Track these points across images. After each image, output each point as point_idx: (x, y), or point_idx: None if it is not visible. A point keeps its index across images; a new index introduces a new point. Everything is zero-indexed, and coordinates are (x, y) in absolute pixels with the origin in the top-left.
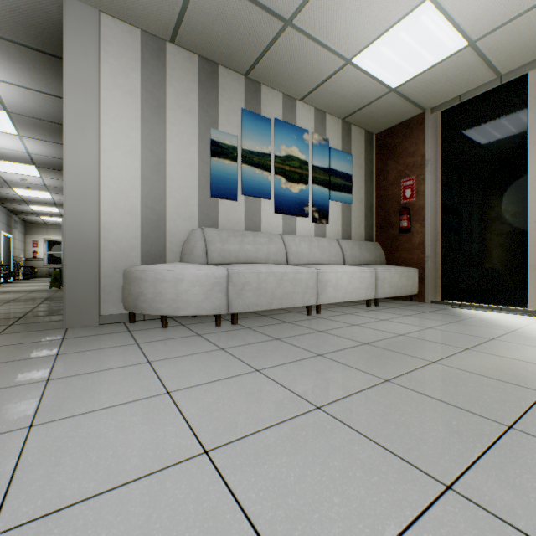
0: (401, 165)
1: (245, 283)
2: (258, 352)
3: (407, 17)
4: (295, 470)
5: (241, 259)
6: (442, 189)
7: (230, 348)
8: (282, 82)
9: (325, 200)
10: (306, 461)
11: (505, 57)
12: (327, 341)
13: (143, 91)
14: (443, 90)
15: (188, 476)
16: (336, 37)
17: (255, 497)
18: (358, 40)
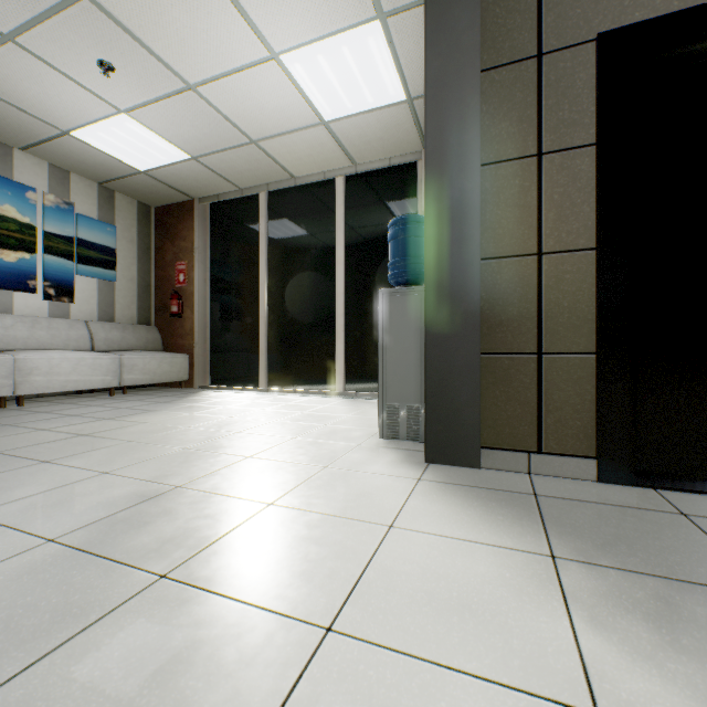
0: (177, 247)
1: None
2: None
3: (111, 118)
4: None
5: None
6: (211, 278)
7: None
8: None
9: (68, 274)
10: None
11: (234, 176)
12: None
13: None
14: (198, 186)
15: None
16: (33, 107)
17: None
18: (66, 119)
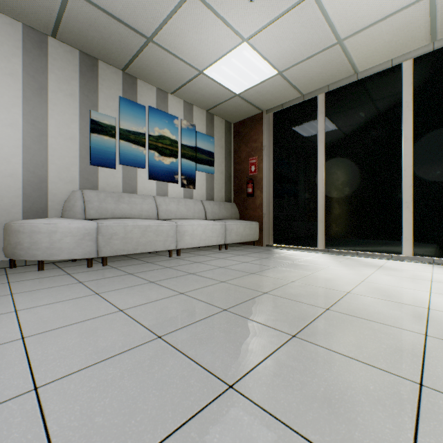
0: (249, 148)
1: (113, 233)
2: (108, 282)
3: (234, 50)
4: (77, 339)
5: (117, 215)
6: (274, 167)
7: (88, 281)
8: (154, 79)
9: (192, 171)
10: (88, 335)
11: (302, 84)
12: (167, 273)
13: (25, 75)
14: (271, 99)
15: (1, 350)
16: (188, 54)
17: (41, 353)
18: (205, 59)
